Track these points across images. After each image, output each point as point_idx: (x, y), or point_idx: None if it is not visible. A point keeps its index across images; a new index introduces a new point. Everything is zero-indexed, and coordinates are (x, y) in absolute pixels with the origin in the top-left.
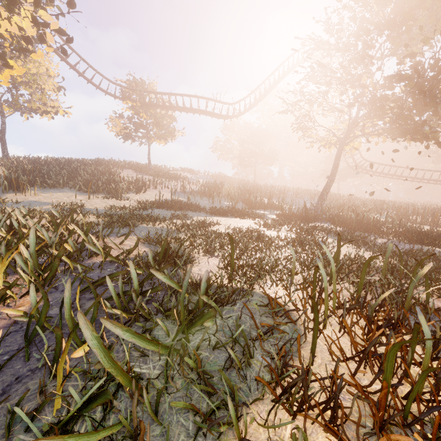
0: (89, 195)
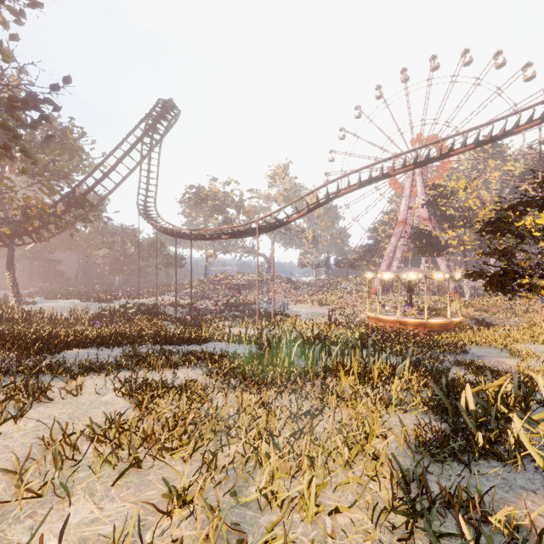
0: None
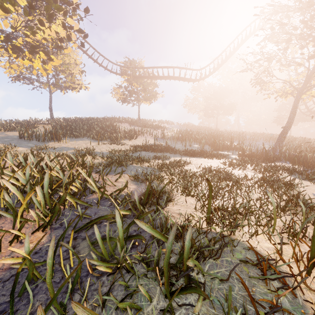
0: (98, 142)
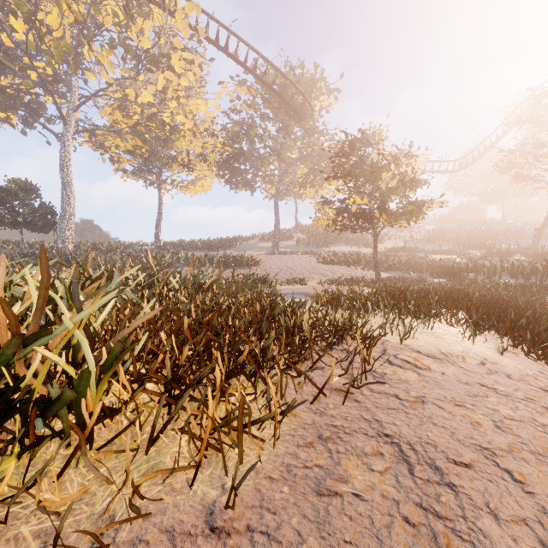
0: (357, 247)
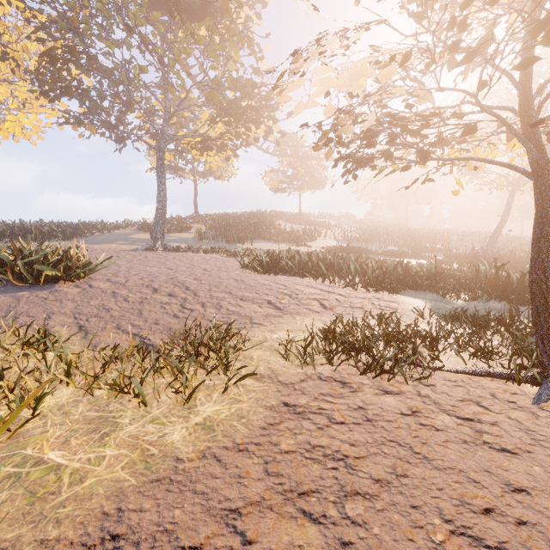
0: (286, 244)
